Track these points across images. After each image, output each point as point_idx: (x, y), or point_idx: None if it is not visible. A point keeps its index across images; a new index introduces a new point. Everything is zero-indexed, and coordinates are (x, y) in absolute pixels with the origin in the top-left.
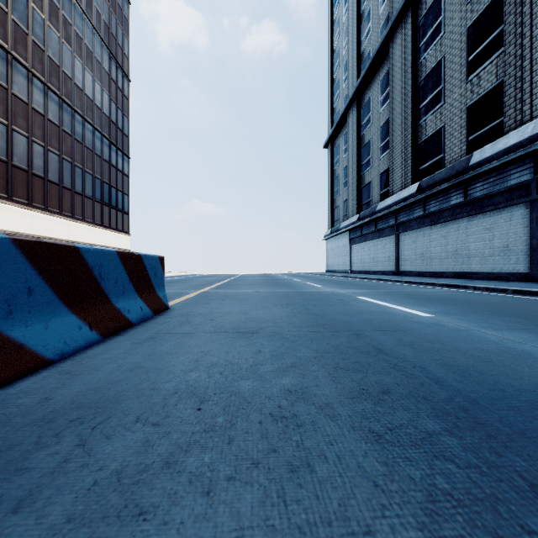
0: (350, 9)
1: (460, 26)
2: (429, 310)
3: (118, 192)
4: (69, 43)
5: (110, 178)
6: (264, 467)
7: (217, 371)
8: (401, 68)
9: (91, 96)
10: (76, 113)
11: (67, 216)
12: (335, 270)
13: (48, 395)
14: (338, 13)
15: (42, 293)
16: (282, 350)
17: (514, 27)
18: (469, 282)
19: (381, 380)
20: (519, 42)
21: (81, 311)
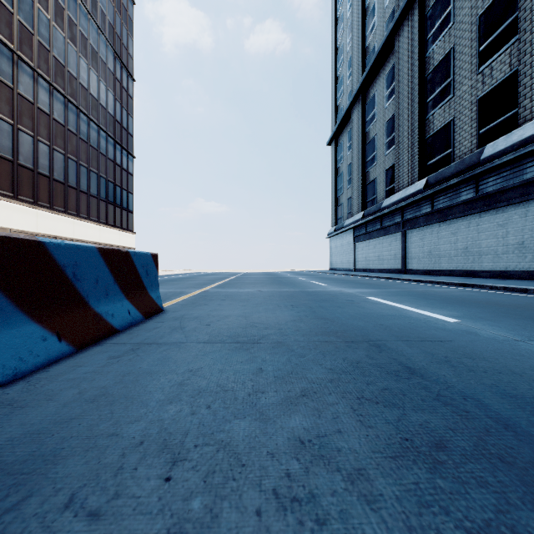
0: (354, 4)
1: (470, 15)
2: (452, 314)
3: (123, 191)
4: (74, 43)
5: (115, 177)
6: None
7: (204, 402)
8: (407, 61)
9: (96, 95)
10: (82, 113)
11: (72, 214)
12: (339, 268)
13: None
14: (342, 9)
15: None
16: (288, 369)
17: (529, 13)
18: (483, 281)
19: (426, 422)
20: None
21: (46, 318)
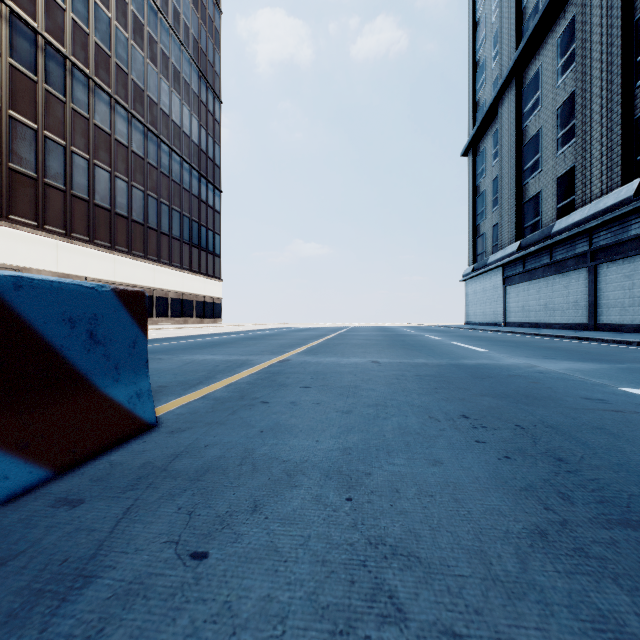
0: None
1: None
2: None
3: (209, 232)
4: (154, 63)
5: (200, 216)
6: None
7: None
8: (600, 5)
9: (178, 122)
10: (163, 143)
11: (152, 260)
12: (480, 321)
13: None
14: None
15: None
16: None
17: None
18: None
19: None
20: None
21: None
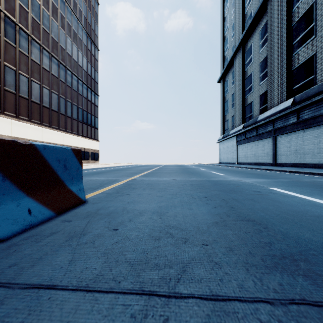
0: None
1: None
2: None
3: (92, 116)
4: (63, 29)
5: (87, 108)
6: None
7: None
8: (277, 18)
9: (76, 59)
10: (68, 70)
11: (62, 130)
12: (226, 162)
13: None
14: None
15: None
16: None
17: None
18: None
19: None
20: None
21: None
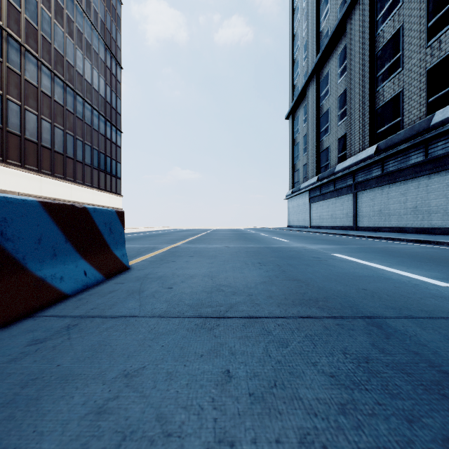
0: None
1: None
2: (435, 275)
3: (112, 161)
4: (71, 37)
5: (105, 149)
6: None
7: None
8: (359, 41)
9: (89, 81)
10: (78, 95)
11: (70, 180)
12: (296, 225)
13: None
14: (298, 1)
15: None
16: (268, 375)
17: None
18: (437, 238)
19: None
20: None
21: None
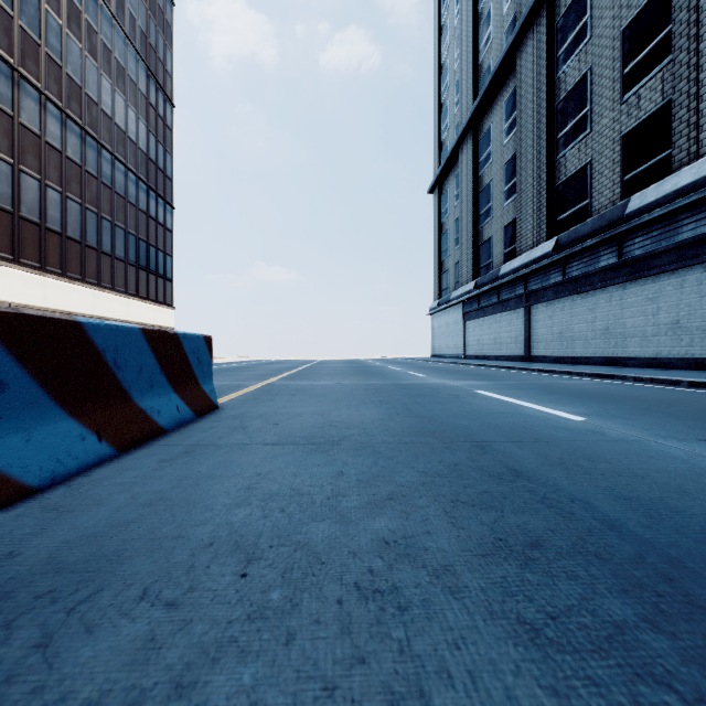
0: (463, 9)
1: (612, 28)
2: (579, 411)
3: (159, 253)
4: (94, 56)
5: (148, 234)
6: (344, 698)
7: (277, 506)
8: (532, 85)
9: (123, 126)
10: (104, 149)
11: (92, 284)
12: (444, 354)
13: (14, 548)
14: (448, 15)
15: (22, 389)
16: (374, 472)
17: (686, 27)
18: (626, 371)
19: (525, 523)
20: (694, 47)
21: (85, 414)
